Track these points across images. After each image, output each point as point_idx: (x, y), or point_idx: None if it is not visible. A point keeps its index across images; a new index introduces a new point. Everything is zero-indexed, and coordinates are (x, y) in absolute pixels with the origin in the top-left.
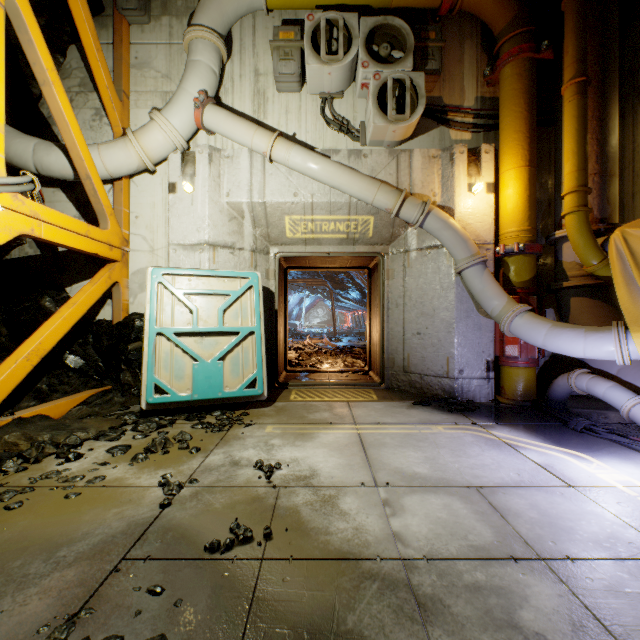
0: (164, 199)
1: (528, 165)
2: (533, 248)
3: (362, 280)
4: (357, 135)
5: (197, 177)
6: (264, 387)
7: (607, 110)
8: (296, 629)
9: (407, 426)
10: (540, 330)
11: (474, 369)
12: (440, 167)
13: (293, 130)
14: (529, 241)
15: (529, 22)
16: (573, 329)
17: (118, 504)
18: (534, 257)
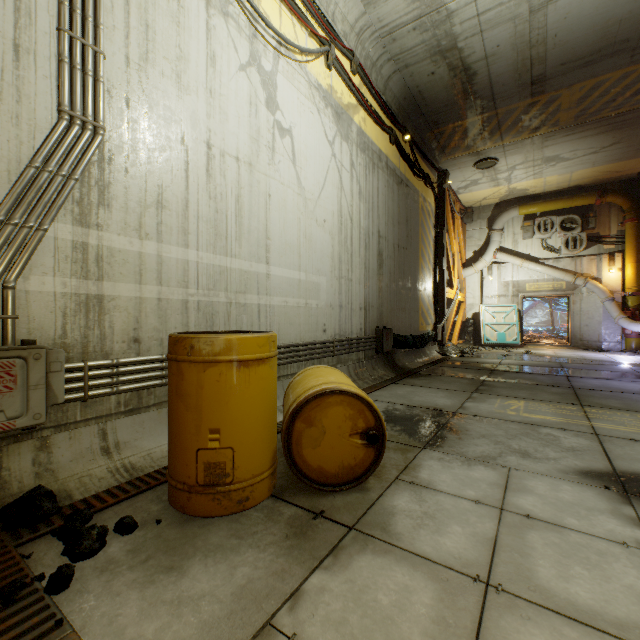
0: (478, 280)
1: (635, 262)
2: (637, 293)
3: None
4: (557, 252)
5: (493, 275)
6: (519, 341)
7: None
8: (538, 355)
9: (572, 351)
10: (625, 323)
11: (611, 339)
12: (595, 263)
13: (529, 252)
14: (636, 291)
15: (636, 208)
16: (634, 323)
17: (499, 351)
18: (639, 296)
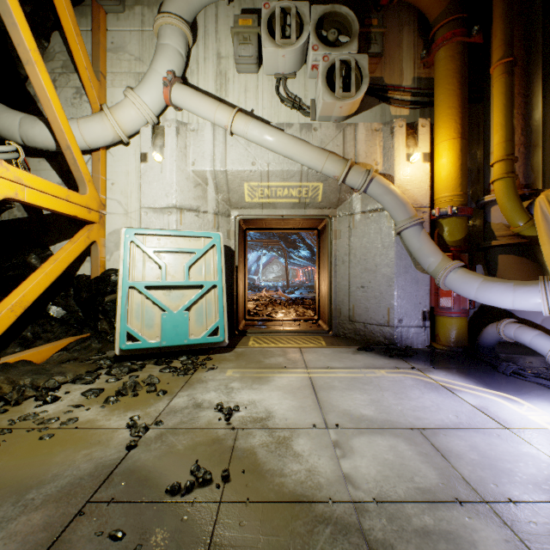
0: (137, 168)
1: (460, 137)
2: (465, 211)
3: (311, 240)
4: (308, 111)
5: (166, 148)
6: (225, 335)
7: (531, 88)
8: None
9: (353, 370)
10: (472, 284)
11: (412, 318)
12: (382, 139)
13: (251, 107)
14: (461, 205)
15: (461, 10)
16: (503, 283)
17: (88, 446)
18: (465, 219)
